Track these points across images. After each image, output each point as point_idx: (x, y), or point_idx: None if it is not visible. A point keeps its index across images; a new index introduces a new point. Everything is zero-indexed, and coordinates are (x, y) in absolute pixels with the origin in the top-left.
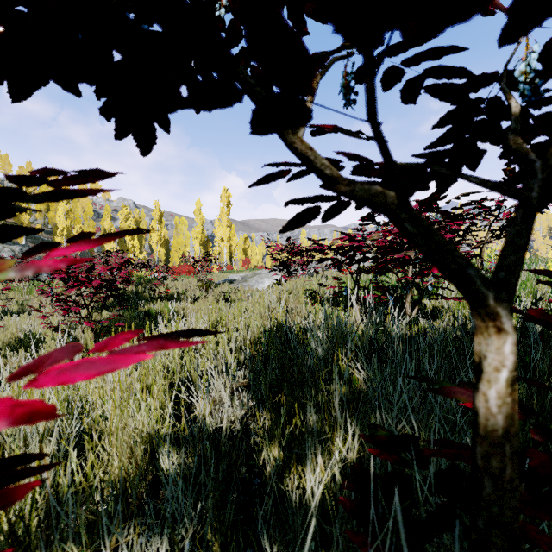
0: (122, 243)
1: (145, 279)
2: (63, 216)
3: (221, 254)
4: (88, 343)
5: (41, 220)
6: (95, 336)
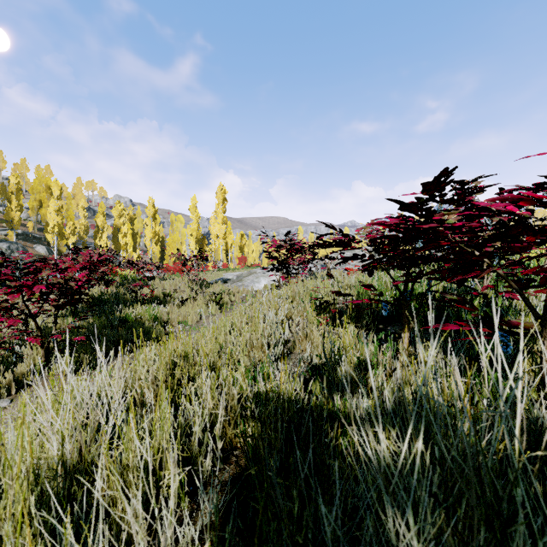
0: (115, 241)
1: (129, 279)
2: (54, 212)
3: (217, 251)
4: (36, 363)
5: (34, 217)
6: (46, 354)
